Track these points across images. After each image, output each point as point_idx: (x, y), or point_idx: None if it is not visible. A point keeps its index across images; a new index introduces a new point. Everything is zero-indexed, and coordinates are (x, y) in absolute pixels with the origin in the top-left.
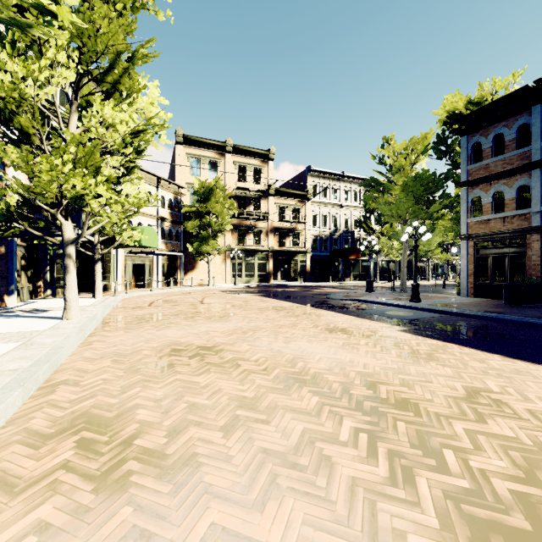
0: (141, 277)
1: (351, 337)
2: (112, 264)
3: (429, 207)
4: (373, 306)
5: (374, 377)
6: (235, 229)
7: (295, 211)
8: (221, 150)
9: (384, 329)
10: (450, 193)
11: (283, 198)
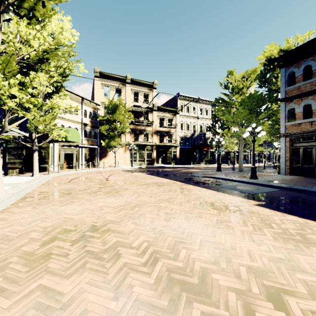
0: (71, 161)
1: (220, 213)
2: (50, 153)
3: (258, 116)
4: (225, 182)
5: (270, 277)
6: (132, 131)
7: (170, 120)
8: (123, 82)
9: (243, 203)
10: (271, 107)
11: (162, 112)
